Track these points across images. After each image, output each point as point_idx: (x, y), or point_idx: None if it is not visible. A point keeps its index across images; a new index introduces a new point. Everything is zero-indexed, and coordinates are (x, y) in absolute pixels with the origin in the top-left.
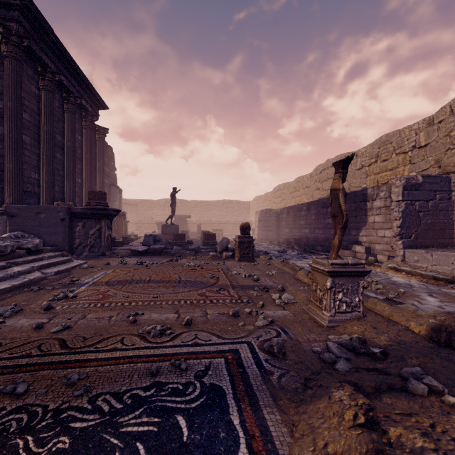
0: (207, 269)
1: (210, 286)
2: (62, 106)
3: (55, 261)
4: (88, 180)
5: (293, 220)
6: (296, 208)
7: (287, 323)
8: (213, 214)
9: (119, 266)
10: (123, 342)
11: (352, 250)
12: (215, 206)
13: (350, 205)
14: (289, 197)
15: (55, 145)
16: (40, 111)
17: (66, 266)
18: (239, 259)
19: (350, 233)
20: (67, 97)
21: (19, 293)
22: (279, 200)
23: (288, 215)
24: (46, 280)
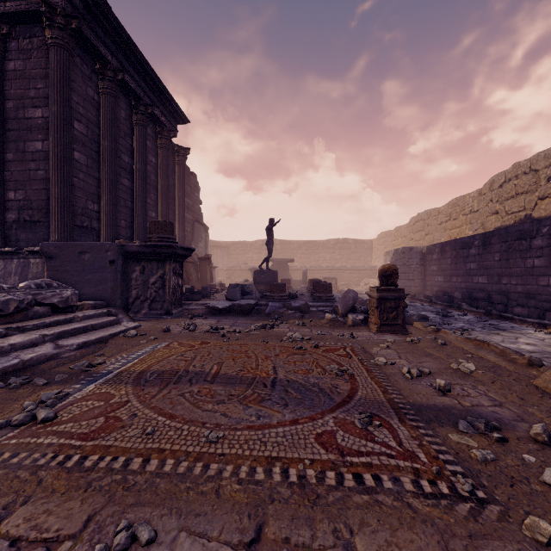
0: (325, 349)
1: (343, 407)
2: (131, 118)
3: (88, 324)
4: (164, 214)
5: (454, 262)
6: (458, 244)
7: None
8: (322, 257)
9: (182, 334)
10: None
11: None
12: (324, 247)
13: None
14: (438, 230)
15: (120, 168)
16: (100, 122)
17: (104, 332)
18: (378, 329)
19: None
20: (135, 106)
21: None
22: (421, 234)
23: (443, 256)
24: (55, 360)
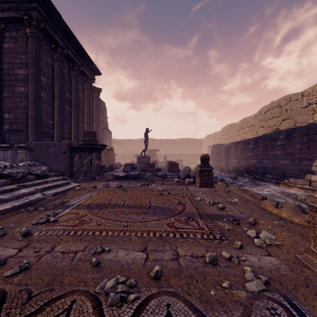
0: (173, 194)
1: (178, 215)
2: (70, 73)
3: (55, 184)
4: (88, 125)
5: (241, 152)
6: (243, 142)
7: (288, 285)
8: (175, 148)
9: (103, 188)
10: (69, 314)
11: (306, 179)
12: (176, 143)
13: (301, 137)
14: (235, 135)
15: (64, 100)
16: (54, 76)
17: (63, 188)
18: (199, 185)
19: (301, 163)
20: (72, 66)
21: (16, 214)
22: (227, 137)
23: (237, 148)
24: (44, 200)
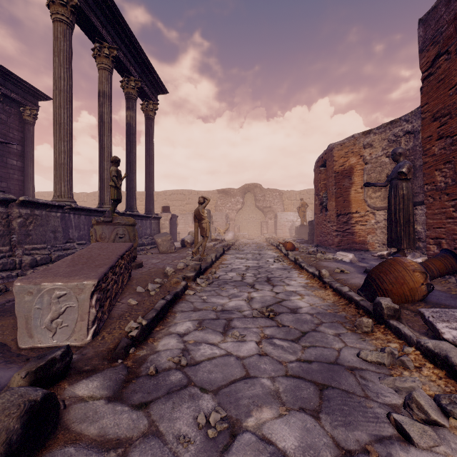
0: None
1: None
2: None
3: None
4: None
5: None
6: None
7: None
8: None
9: None
10: None
11: None
12: None
13: None
14: None
15: None
16: None
17: None
18: None
19: None
20: None
21: None
22: None
23: None
24: None
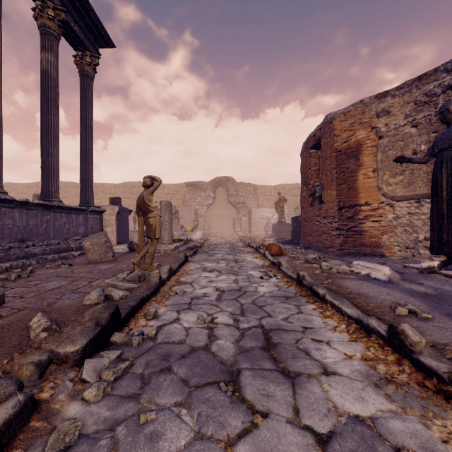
0: None
1: None
2: None
3: None
4: None
5: None
6: None
7: None
8: None
9: None
10: None
11: None
12: None
13: None
14: None
15: None
16: None
17: None
18: None
19: None
20: None
21: None
22: None
23: None
24: None
